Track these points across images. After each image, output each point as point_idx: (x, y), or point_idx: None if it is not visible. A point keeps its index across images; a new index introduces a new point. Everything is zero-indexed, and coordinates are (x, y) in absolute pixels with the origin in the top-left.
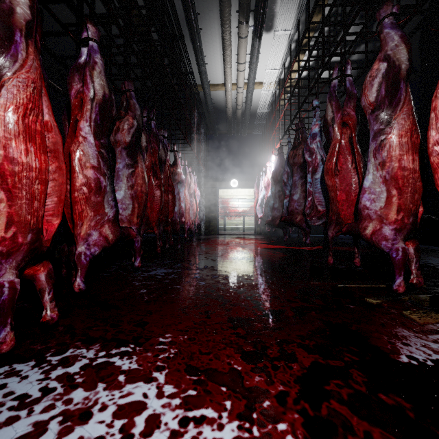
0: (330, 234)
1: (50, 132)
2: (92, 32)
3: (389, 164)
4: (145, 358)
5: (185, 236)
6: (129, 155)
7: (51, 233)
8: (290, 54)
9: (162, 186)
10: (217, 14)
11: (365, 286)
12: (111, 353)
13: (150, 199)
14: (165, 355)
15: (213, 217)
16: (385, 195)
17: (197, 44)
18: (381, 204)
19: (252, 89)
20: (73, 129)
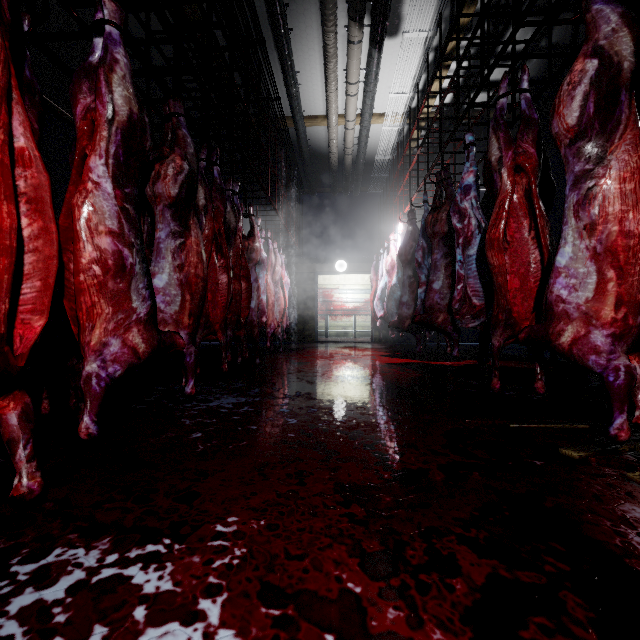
0: (496, 342)
1: (27, 167)
2: (110, 11)
3: (603, 227)
4: (187, 567)
5: (267, 346)
6: (176, 217)
7: (27, 343)
8: (427, 68)
9: (230, 267)
10: (315, 6)
11: (554, 426)
12: (128, 557)
13: (212, 288)
14: (224, 561)
15: (310, 316)
16: (595, 278)
17: (286, 52)
18: (586, 293)
19: (368, 124)
20: (78, 170)
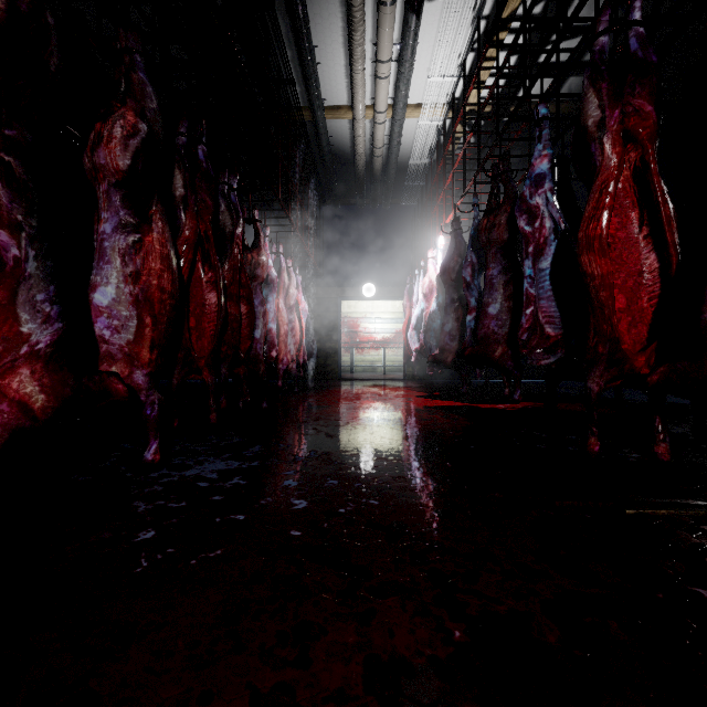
0: (595, 386)
1: None
2: None
3: None
4: None
5: (279, 385)
6: (127, 201)
7: None
8: (478, 36)
9: (219, 282)
10: None
11: (693, 514)
12: None
13: (195, 310)
14: None
15: (332, 349)
16: None
17: (300, 15)
18: None
19: (401, 116)
20: None
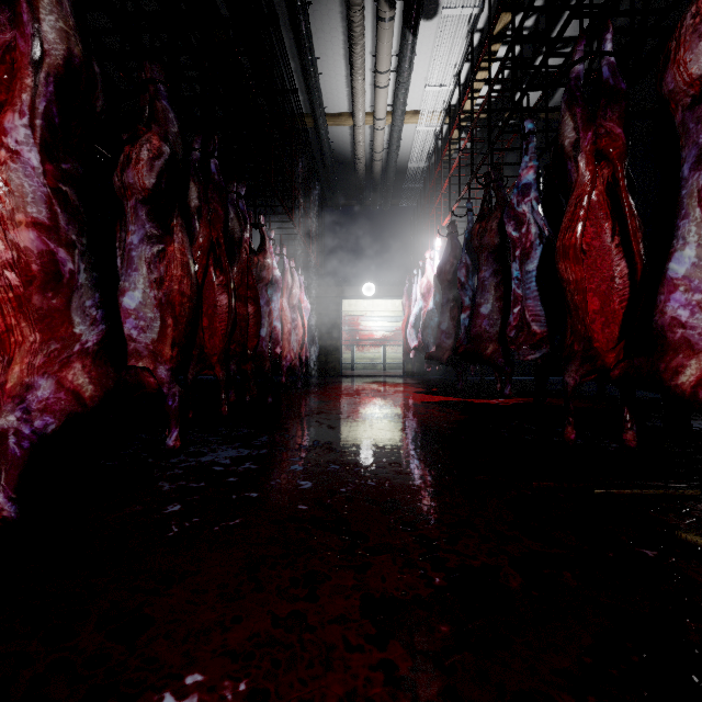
0: (571, 380)
1: None
2: None
3: None
4: None
5: (283, 381)
6: (152, 215)
7: None
8: (472, 50)
9: (230, 285)
10: None
11: (654, 492)
12: None
13: (208, 311)
14: None
15: (333, 346)
16: None
17: (303, 31)
18: None
19: (400, 123)
20: None
